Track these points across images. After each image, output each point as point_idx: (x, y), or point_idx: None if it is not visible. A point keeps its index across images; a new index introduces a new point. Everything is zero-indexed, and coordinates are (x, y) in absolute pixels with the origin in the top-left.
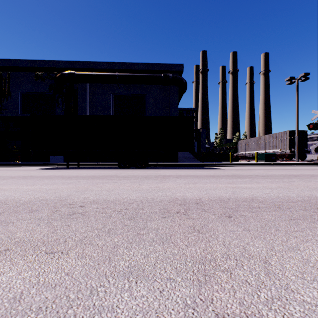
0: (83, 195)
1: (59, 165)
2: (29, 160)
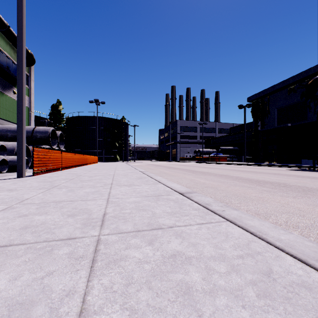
0: (296, 184)
1: (308, 167)
2: (282, 162)
